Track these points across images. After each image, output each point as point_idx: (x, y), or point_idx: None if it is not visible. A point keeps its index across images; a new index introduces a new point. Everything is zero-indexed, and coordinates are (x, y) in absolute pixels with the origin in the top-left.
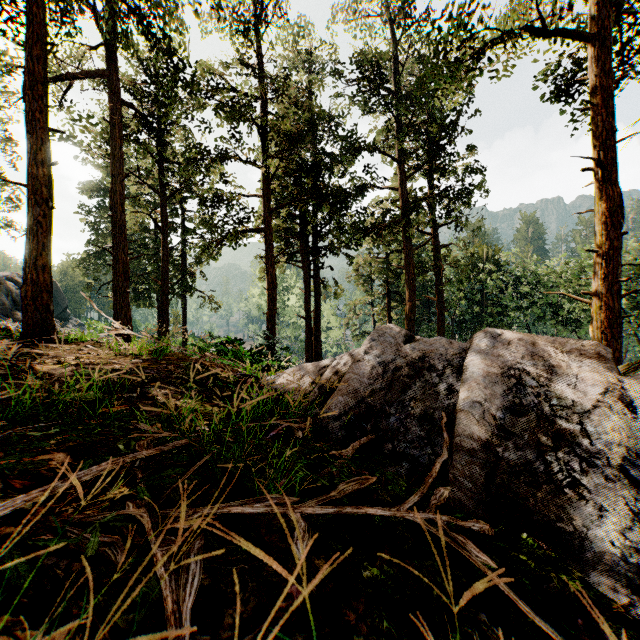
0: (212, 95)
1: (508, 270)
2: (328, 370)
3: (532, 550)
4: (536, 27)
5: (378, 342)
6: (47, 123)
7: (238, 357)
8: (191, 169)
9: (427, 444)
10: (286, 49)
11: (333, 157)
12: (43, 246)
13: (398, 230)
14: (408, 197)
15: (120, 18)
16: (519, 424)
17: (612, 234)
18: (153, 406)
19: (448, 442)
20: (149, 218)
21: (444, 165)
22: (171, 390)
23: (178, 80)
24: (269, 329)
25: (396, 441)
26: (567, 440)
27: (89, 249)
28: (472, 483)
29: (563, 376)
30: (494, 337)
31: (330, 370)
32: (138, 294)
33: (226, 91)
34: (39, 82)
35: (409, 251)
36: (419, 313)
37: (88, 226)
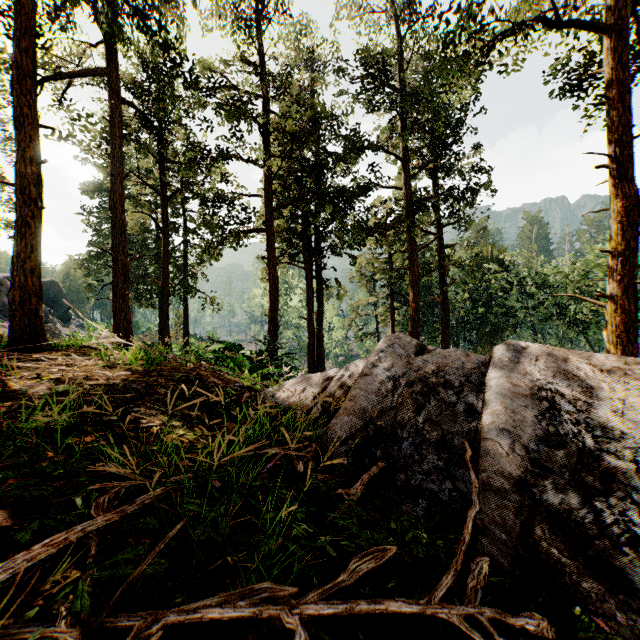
0: (213, 93)
1: (513, 270)
2: (332, 383)
3: (591, 634)
4: (547, 19)
5: (387, 353)
6: (36, 119)
7: (237, 364)
8: (191, 168)
9: (447, 477)
10: (288, 47)
11: (336, 156)
12: (32, 248)
13: (402, 230)
14: (412, 196)
15: (114, 10)
16: (557, 458)
17: (627, 234)
18: (134, 432)
19: (477, 485)
20: (150, 218)
21: (449, 164)
22: (158, 410)
23: (176, 75)
24: (271, 331)
25: (410, 471)
26: (619, 482)
27: (91, 250)
28: (505, 533)
29: (605, 400)
30: (518, 351)
31: (334, 383)
32: (140, 295)
33: (227, 89)
34: (28, 76)
35: (413, 251)
36: (422, 314)
37: (90, 227)
